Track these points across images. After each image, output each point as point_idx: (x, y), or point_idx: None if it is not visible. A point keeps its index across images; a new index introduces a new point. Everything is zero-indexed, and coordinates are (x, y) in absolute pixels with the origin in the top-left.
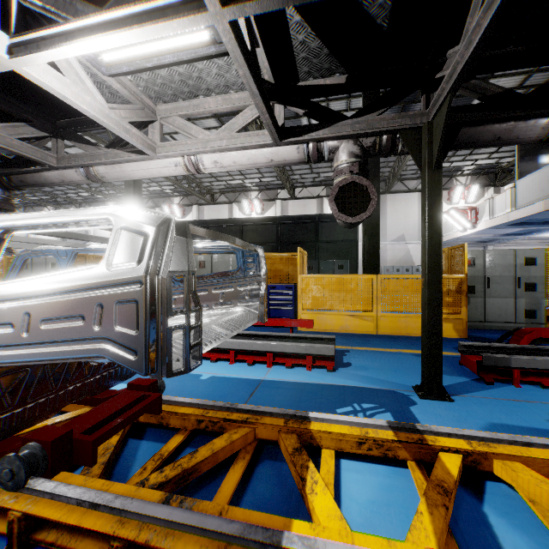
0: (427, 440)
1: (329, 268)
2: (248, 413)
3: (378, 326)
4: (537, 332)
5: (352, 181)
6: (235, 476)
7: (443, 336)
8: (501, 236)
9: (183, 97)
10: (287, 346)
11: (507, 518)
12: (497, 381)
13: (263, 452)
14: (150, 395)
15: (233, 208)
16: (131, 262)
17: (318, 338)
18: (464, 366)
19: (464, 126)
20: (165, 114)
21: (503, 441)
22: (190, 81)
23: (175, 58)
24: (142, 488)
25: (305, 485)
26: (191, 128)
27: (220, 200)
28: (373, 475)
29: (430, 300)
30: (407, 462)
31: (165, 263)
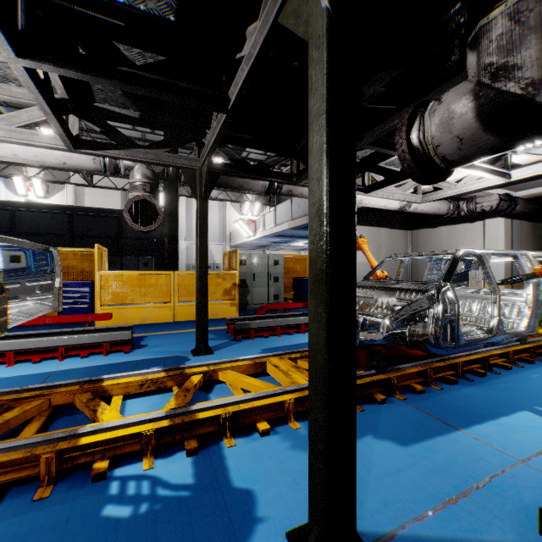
0: (185, 371)
1: (134, 265)
2: (42, 389)
3: (176, 314)
4: (268, 306)
5: (144, 199)
6: (32, 430)
7: (223, 317)
8: (272, 243)
9: None
10: (83, 337)
11: (219, 396)
12: (244, 338)
13: (59, 414)
14: None
15: None
16: None
17: (117, 328)
18: (229, 334)
19: (223, 175)
20: None
21: (226, 362)
22: None
23: None
24: None
25: (97, 413)
26: None
27: None
28: (150, 401)
29: (200, 289)
30: (173, 388)
31: None
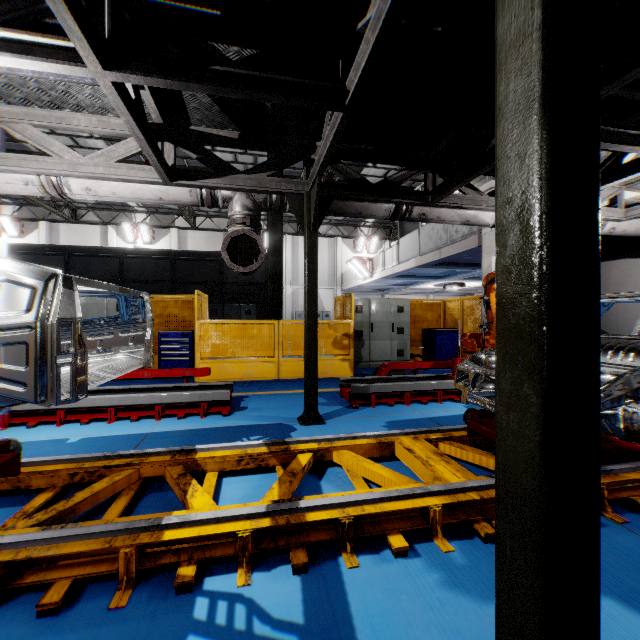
0: (291, 448)
1: (236, 313)
2: (132, 457)
3: (280, 371)
4: (392, 365)
5: (243, 233)
6: (118, 508)
7: (335, 376)
8: (393, 286)
9: (40, 104)
10: (180, 395)
11: (333, 484)
12: (362, 405)
13: (149, 488)
14: (5, 457)
15: (109, 231)
16: (20, 310)
17: (215, 386)
18: (343, 398)
19: (336, 199)
20: (10, 118)
21: (341, 438)
22: (53, 91)
23: (36, 75)
24: (13, 530)
25: (187, 494)
26: (53, 143)
27: (86, 218)
28: (249, 482)
29: (309, 342)
30: (276, 467)
31: (54, 312)
